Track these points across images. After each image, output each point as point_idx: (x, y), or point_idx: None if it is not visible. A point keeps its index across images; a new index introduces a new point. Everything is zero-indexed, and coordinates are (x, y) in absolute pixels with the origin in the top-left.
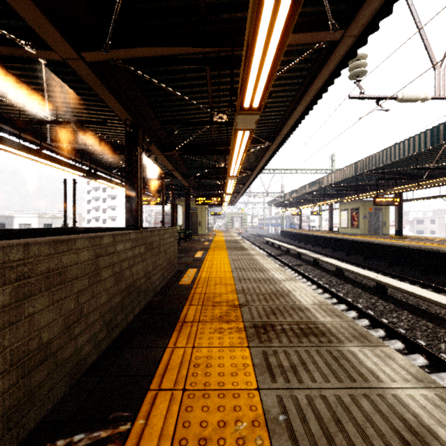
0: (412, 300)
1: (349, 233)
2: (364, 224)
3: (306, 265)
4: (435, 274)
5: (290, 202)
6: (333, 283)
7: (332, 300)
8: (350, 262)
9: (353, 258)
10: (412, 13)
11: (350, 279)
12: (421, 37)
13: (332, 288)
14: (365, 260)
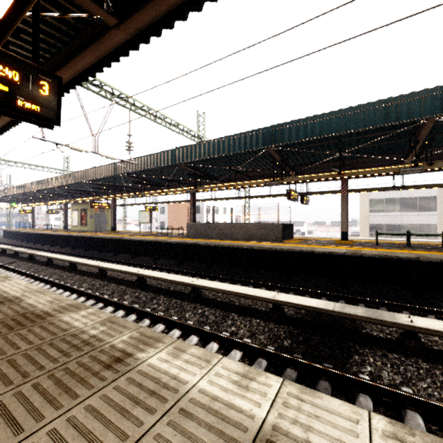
0: (90, 269)
1: (79, 231)
2: (91, 223)
3: (20, 261)
4: (122, 254)
5: (18, 198)
6: (39, 270)
7: (30, 280)
8: (70, 254)
9: (77, 251)
10: (79, 100)
11: (58, 265)
12: (85, 116)
13: (36, 274)
14: (85, 251)
